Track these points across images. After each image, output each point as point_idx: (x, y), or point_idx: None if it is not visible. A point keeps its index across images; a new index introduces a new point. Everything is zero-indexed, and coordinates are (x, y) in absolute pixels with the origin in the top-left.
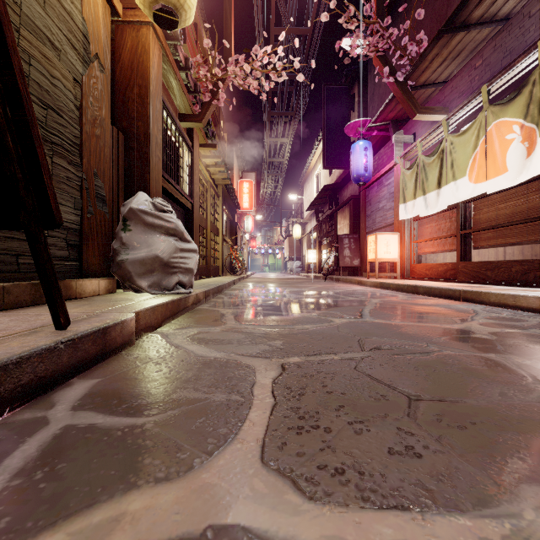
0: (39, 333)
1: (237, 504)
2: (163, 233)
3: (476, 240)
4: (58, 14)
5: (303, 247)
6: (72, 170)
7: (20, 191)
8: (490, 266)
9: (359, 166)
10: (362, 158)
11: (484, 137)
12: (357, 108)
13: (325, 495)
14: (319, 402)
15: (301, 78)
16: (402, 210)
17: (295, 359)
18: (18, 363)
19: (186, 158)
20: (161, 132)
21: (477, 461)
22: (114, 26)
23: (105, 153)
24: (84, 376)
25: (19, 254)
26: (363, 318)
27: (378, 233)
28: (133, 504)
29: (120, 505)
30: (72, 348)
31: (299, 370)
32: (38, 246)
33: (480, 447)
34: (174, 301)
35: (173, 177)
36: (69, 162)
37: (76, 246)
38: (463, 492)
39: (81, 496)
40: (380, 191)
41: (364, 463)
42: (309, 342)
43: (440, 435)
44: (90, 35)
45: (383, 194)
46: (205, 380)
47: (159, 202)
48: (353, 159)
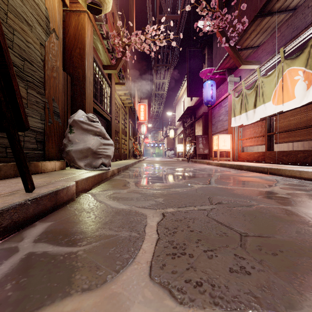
0: (15, 194)
1: (133, 307)
2: (93, 134)
3: (276, 138)
4: (31, 5)
5: (175, 143)
6: (39, 97)
7: (3, 108)
8: (285, 153)
9: (208, 95)
10: (209, 90)
11: (281, 78)
12: (206, 62)
13: (190, 301)
14: (185, 237)
15: (174, 44)
16: (233, 121)
17: (171, 210)
18: (1, 213)
19: (107, 90)
20: (92, 75)
21: (286, 277)
22: (64, 13)
23: (59, 87)
24: (43, 220)
25: (7, 146)
26: (211, 184)
27: (219, 134)
28: (67, 307)
29: (58, 308)
30: (36, 204)
31: (173, 217)
32: (14, 142)
33: (287, 267)
34: (99, 174)
35: (99, 102)
36: (37, 92)
37: (41, 142)
38: (278, 299)
39: (34, 301)
40: (220, 110)
41: (214, 278)
42: (179, 199)
43: (261, 259)
44: (50, 18)
45: (222, 112)
46: (116, 223)
47: (90, 116)
48: (205, 91)
